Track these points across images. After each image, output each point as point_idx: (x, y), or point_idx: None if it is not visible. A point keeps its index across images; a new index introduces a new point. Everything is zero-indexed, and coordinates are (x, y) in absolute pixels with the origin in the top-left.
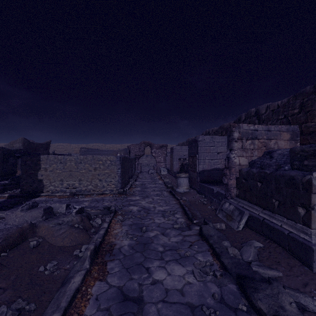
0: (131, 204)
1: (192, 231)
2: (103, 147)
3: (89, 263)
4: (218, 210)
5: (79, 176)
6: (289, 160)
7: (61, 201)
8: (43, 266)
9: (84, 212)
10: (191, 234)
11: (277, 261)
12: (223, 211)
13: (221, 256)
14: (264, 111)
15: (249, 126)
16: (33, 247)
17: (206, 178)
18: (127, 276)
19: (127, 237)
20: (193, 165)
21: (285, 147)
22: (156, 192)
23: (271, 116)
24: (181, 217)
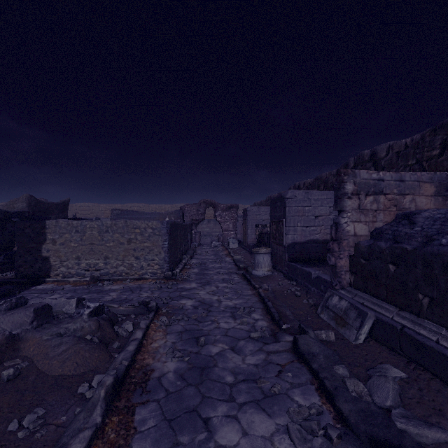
0: (183, 296)
1: (280, 345)
2: (146, 208)
3: (101, 413)
4: (321, 307)
5: (105, 252)
6: (447, 228)
7: (77, 290)
8: (17, 421)
9: (106, 311)
10: (279, 349)
11: (437, 409)
12: (329, 309)
13: (336, 396)
14: (385, 153)
15: (370, 174)
16: (7, 380)
17: (297, 255)
18: (169, 438)
19: (174, 356)
20: (277, 235)
21: (427, 208)
22: (222, 275)
23: (396, 161)
24: (261, 317)
